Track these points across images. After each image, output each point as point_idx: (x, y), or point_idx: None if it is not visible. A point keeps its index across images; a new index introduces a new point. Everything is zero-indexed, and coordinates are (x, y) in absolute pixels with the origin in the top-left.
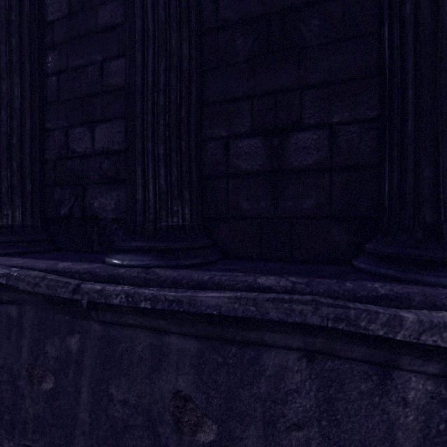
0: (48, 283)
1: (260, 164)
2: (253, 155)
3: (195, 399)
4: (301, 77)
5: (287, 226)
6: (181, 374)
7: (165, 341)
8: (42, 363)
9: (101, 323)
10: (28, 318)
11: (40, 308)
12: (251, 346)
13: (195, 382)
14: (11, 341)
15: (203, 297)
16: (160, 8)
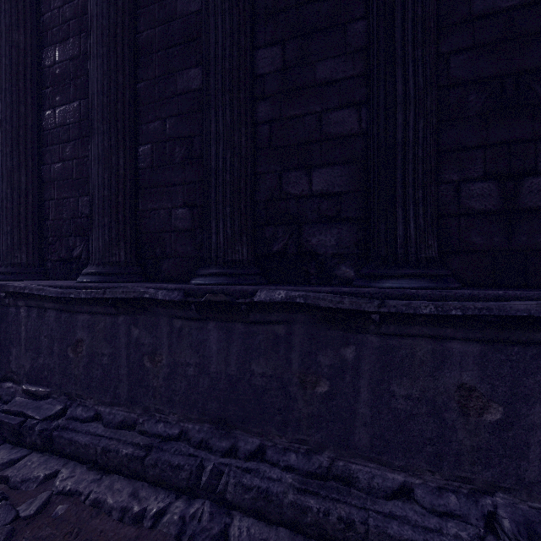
0: (351, 301)
1: (493, 205)
2: (486, 197)
3: (480, 389)
4: (536, 130)
5: (521, 258)
6: (464, 371)
7: (446, 346)
8: (314, 371)
9: (378, 336)
10: (298, 334)
11: (310, 326)
12: (532, 346)
13: (479, 376)
14: (279, 354)
15: (510, 304)
16: (419, 76)
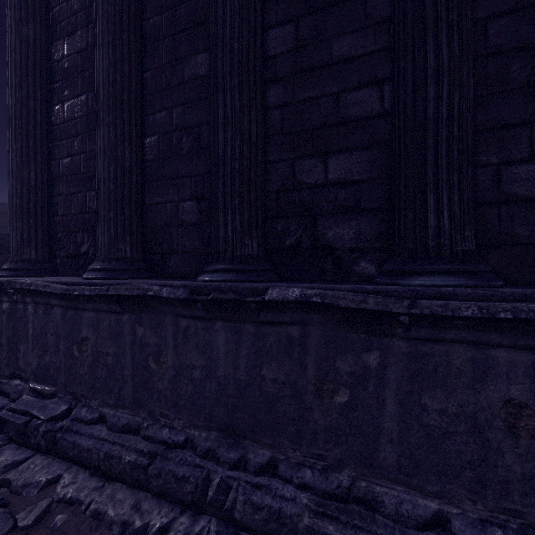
0: (376, 300)
1: None
2: (533, 181)
3: (532, 406)
4: None
5: None
6: (512, 384)
7: (489, 354)
8: (332, 378)
9: (406, 340)
10: (313, 337)
11: (327, 328)
12: None
13: (531, 391)
14: (293, 359)
15: None
16: (454, 43)
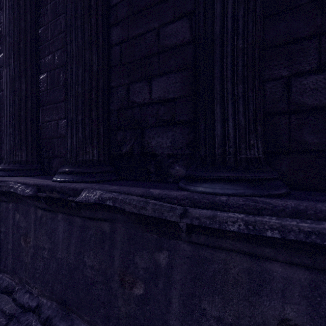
0: (154, 207)
1: None
2: (321, 90)
3: None
4: None
5: None
6: (287, 303)
7: (265, 267)
8: (132, 271)
9: (190, 244)
10: (119, 233)
11: (129, 226)
12: None
13: (308, 313)
14: (105, 250)
15: None
16: None
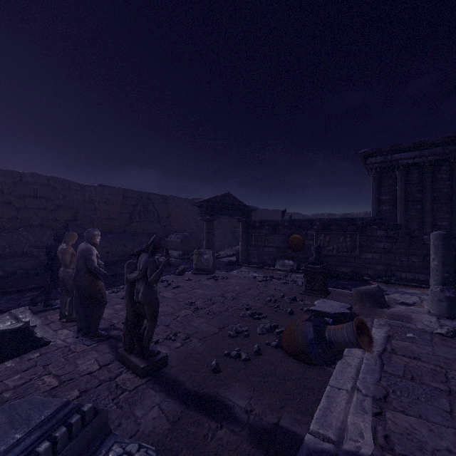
0: None
1: None
2: None
3: None
4: None
5: None
6: None
7: None
8: None
9: None
10: None
11: None
12: None
13: None
14: None
15: None
16: None
